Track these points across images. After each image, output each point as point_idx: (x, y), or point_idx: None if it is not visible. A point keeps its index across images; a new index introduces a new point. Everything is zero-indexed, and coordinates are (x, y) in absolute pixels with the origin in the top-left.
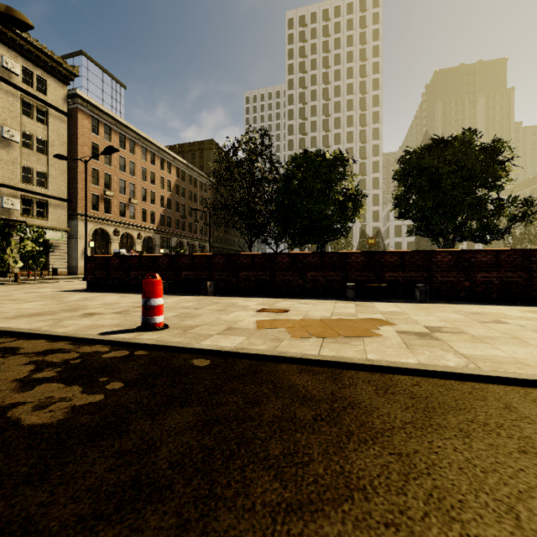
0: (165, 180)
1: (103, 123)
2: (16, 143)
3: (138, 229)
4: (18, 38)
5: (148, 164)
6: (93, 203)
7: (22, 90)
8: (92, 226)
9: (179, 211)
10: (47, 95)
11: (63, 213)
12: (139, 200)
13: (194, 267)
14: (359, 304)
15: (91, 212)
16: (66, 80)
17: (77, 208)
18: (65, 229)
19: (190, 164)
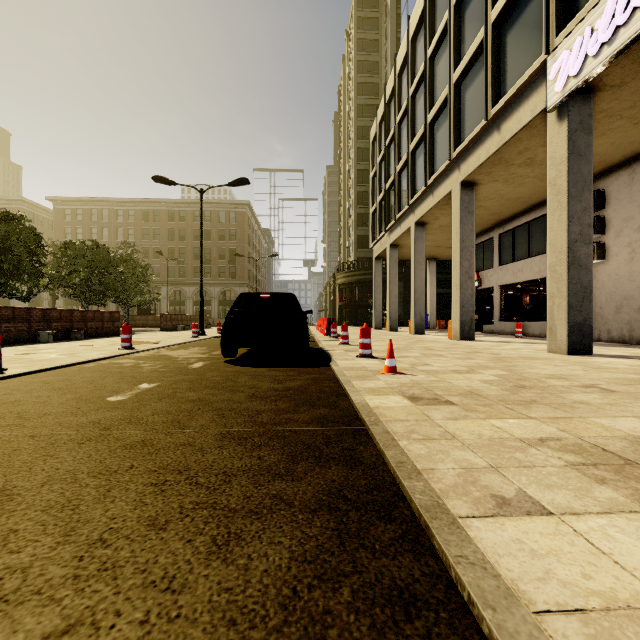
0: None
1: None
2: None
3: None
4: None
5: None
6: None
7: None
8: None
9: None
10: None
11: None
12: None
13: None
14: (78, 342)
15: None
16: None
17: None
18: None
19: None
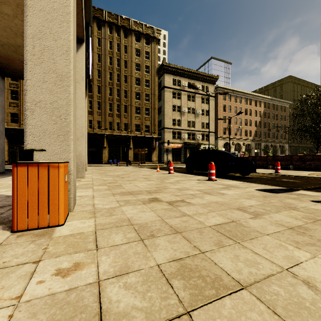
0: (257, 112)
1: (227, 94)
2: (200, 114)
3: (243, 140)
4: (200, 76)
5: (248, 106)
6: (223, 131)
7: (201, 94)
8: (223, 141)
9: (265, 127)
10: (208, 92)
11: (213, 138)
12: (243, 125)
13: (283, 160)
14: None
15: (223, 135)
16: (214, 82)
17: (218, 135)
18: (214, 144)
19: (273, 97)
